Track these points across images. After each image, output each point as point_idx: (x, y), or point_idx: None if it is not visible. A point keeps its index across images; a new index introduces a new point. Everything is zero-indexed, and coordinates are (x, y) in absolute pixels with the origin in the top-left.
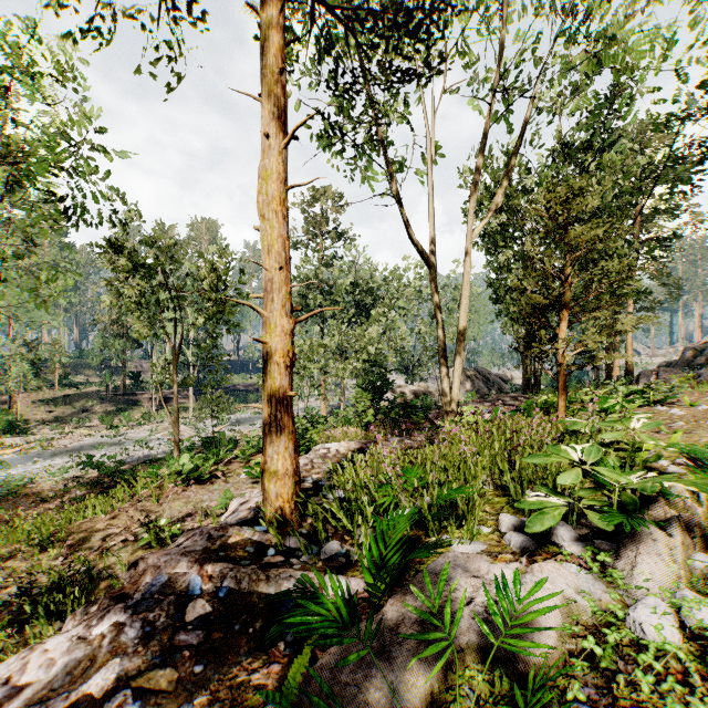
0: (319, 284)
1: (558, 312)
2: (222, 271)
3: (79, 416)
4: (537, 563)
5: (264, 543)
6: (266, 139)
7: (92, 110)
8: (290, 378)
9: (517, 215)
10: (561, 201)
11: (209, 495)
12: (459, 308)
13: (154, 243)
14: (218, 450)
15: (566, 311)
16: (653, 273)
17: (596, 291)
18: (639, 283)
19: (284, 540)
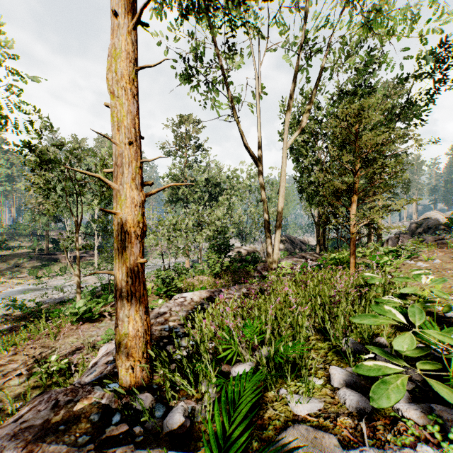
0: (184, 180)
1: (349, 196)
2: (111, 166)
3: (13, 270)
4: (393, 451)
5: (111, 407)
6: (115, 21)
7: (7, 41)
8: (141, 247)
9: (313, 135)
10: (353, 116)
11: (97, 331)
12: (279, 194)
13: (62, 146)
14: (107, 296)
15: (356, 195)
16: (393, 176)
17: (377, 181)
18: (406, 176)
19: (133, 400)
